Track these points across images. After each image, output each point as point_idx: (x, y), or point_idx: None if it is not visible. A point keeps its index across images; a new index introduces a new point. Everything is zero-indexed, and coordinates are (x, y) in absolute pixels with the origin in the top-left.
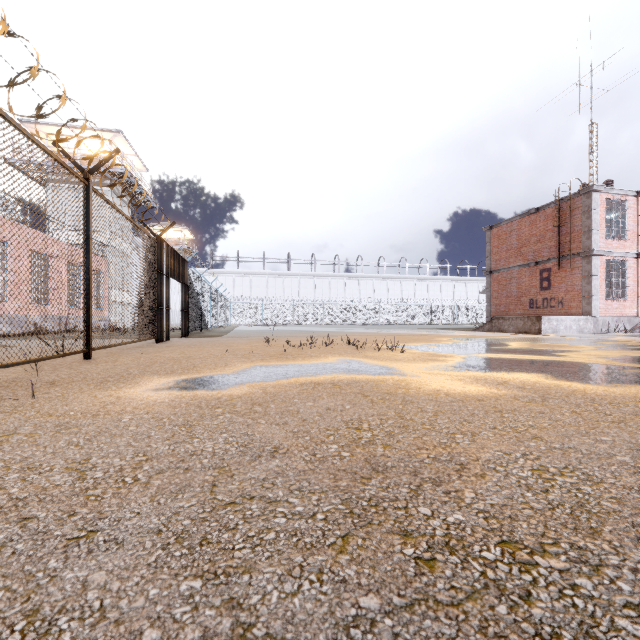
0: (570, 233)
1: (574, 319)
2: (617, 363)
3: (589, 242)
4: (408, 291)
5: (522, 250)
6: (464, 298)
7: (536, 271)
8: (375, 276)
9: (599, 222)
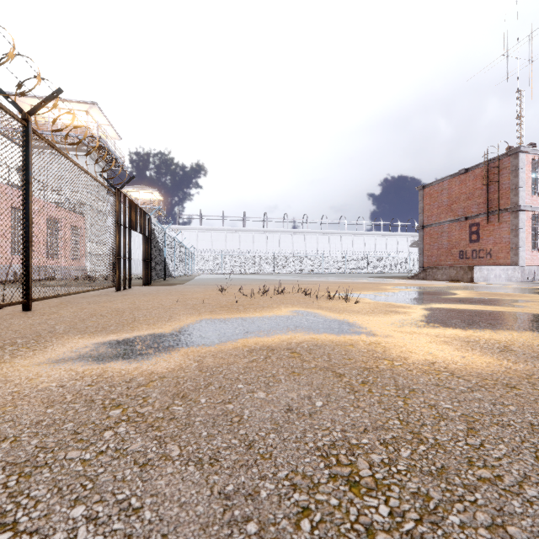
0: (498, 190)
1: (503, 268)
2: None
3: (516, 198)
4: (347, 244)
5: (452, 207)
6: (395, 250)
7: (465, 225)
8: (319, 232)
9: (525, 180)
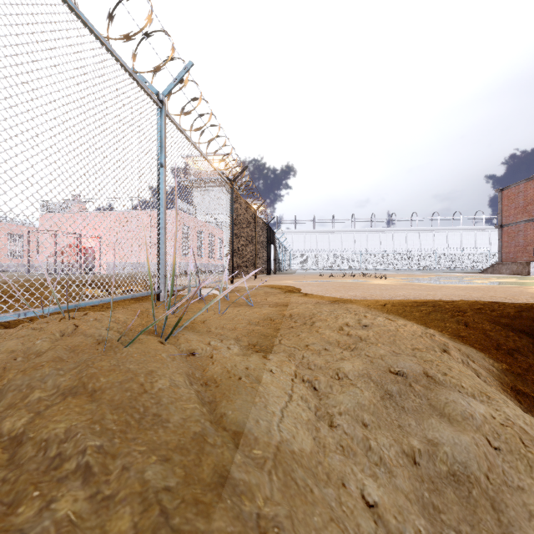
0: None
1: None
2: (483, 282)
3: None
4: (440, 241)
5: (527, 208)
6: None
7: None
8: (408, 229)
9: None
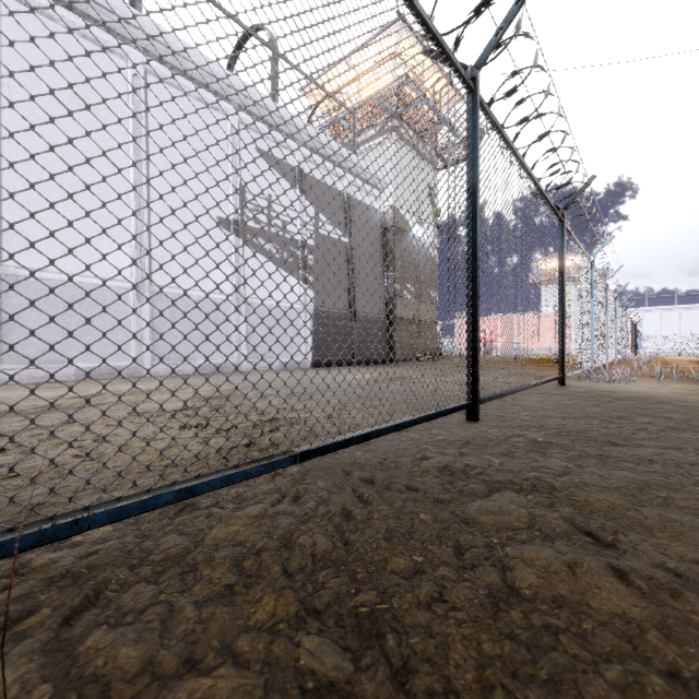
0: None
1: None
2: None
3: None
4: None
5: None
6: None
7: None
8: None
9: None
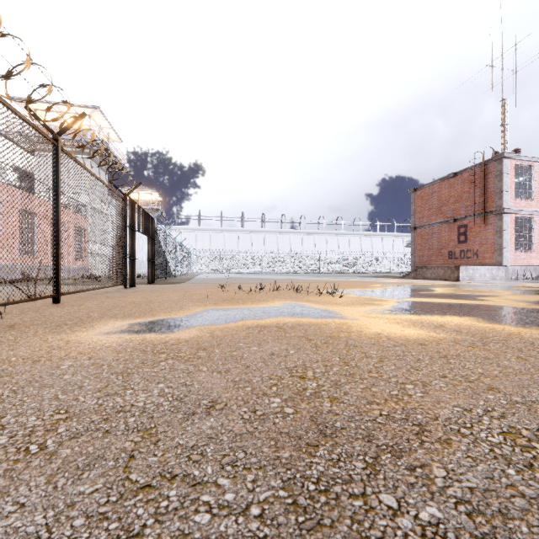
0: (484, 194)
1: (488, 268)
2: (538, 307)
3: (500, 202)
4: (344, 245)
5: (442, 209)
6: (391, 251)
7: (454, 227)
8: (316, 232)
9: (509, 184)
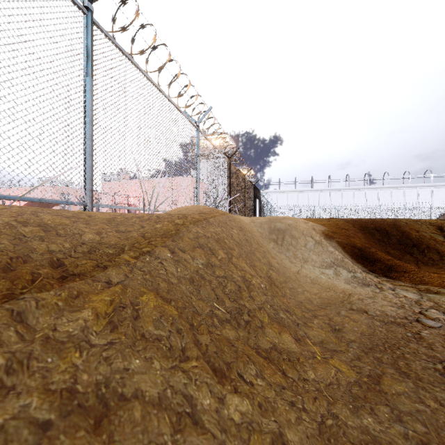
0: None
1: None
2: None
3: None
4: (411, 197)
5: None
6: None
7: None
8: (379, 187)
9: None
